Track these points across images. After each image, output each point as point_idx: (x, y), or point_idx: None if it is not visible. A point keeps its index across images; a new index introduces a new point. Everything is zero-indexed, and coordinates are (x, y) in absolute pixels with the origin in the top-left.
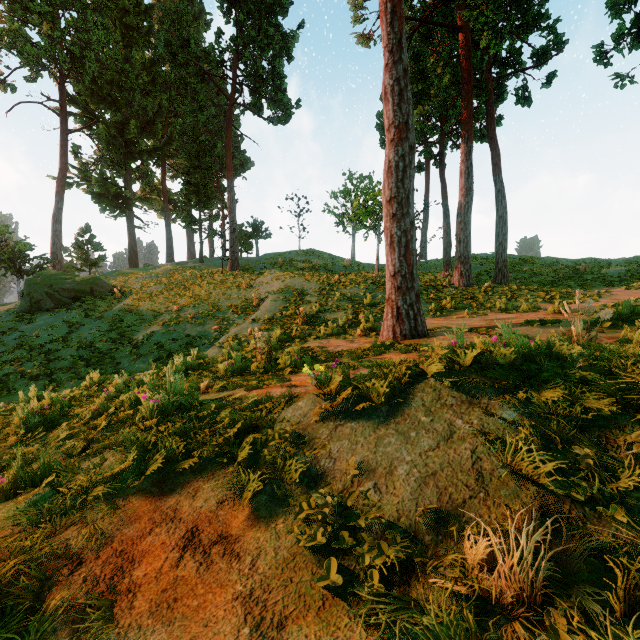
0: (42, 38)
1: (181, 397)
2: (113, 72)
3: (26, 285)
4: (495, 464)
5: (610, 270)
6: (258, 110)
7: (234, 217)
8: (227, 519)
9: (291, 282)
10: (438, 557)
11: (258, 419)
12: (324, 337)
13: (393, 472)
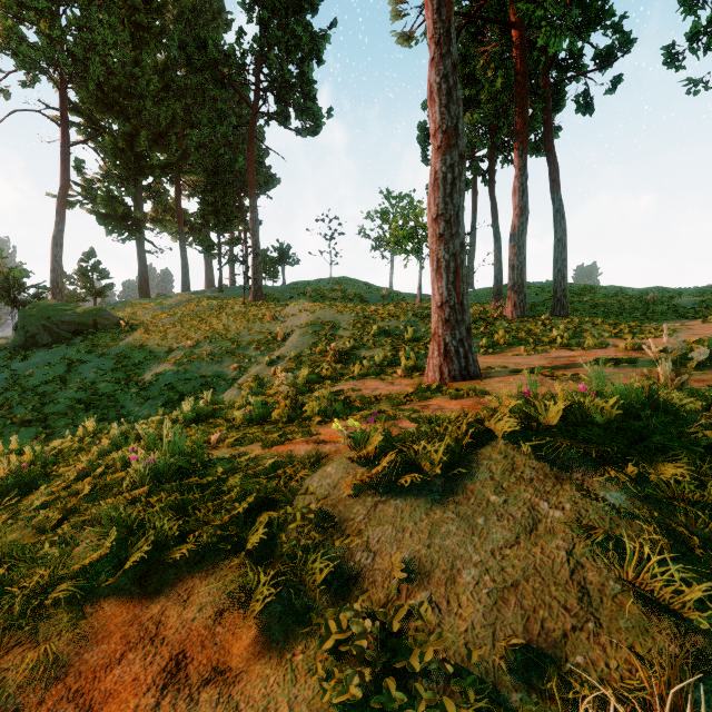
0: (40, 38)
1: (180, 458)
2: (121, 77)
3: (20, 317)
4: (605, 575)
5: (682, 300)
6: (284, 120)
7: (257, 240)
8: (226, 641)
9: (321, 314)
10: None
11: (275, 489)
12: (359, 378)
13: (456, 579)
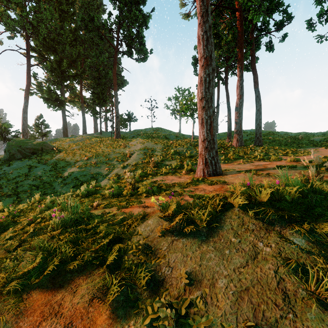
0: (16, 16)
1: (76, 215)
2: (54, 34)
3: (7, 146)
4: (296, 286)
5: (315, 138)
6: (130, 54)
7: (117, 110)
8: (94, 316)
9: (147, 144)
10: None
11: (122, 232)
12: (165, 174)
13: (215, 284)
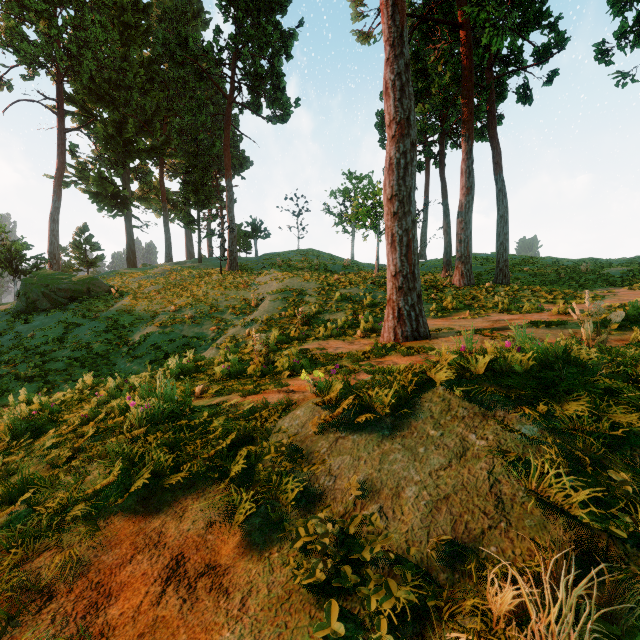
0: (39, 36)
1: (172, 404)
2: (111, 71)
3: (22, 285)
4: (516, 488)
5: (612, 270)
6: (257, 109)
7: (233, 217)
8: (216, 545)
9: (290, 282)
10: (456, 601)
11: (253, 429)
12: (323, 338)
13: (400, 494)
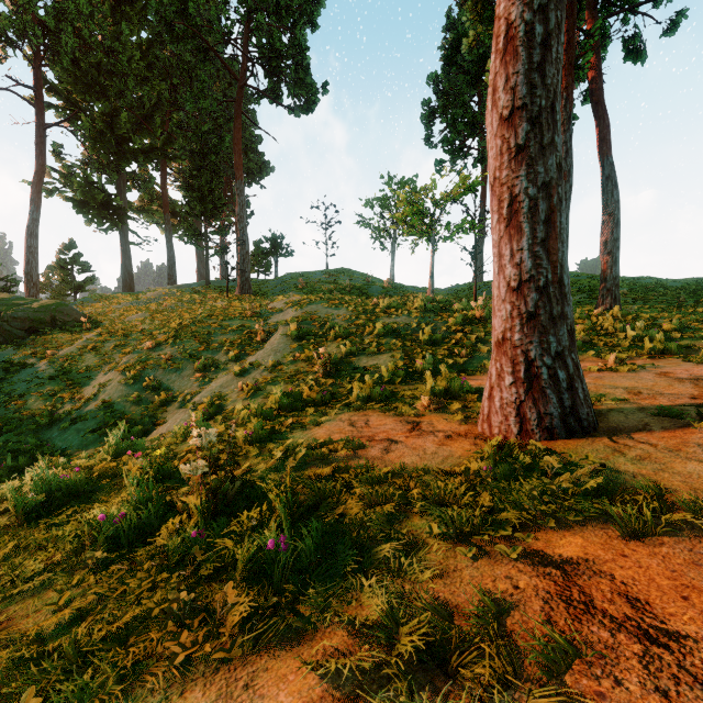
0: (7, 6)
1: None
2: (100, 54)
3: None
4: None
5: None
6: (276, 97)
7: (244, 227)
8: None
9: (312, 308)
10: None
11: None
12: (358, 406)
13: None
